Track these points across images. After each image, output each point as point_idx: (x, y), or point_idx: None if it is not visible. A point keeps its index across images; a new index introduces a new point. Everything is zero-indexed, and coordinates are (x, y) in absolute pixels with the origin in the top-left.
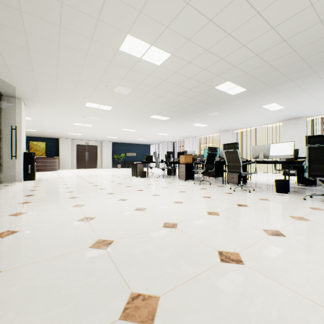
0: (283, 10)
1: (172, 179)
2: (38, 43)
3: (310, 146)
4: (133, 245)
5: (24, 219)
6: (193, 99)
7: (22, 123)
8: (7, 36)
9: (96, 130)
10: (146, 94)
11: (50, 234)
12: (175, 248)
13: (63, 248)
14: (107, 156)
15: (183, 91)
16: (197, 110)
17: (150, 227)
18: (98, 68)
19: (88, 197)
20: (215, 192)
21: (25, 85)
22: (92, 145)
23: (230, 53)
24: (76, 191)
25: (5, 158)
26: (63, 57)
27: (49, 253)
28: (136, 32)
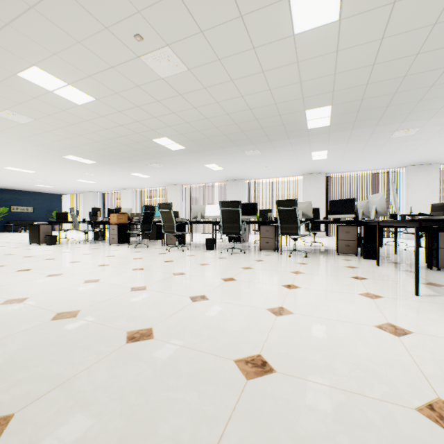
0: (199, 99)
1: (100, 245)
2: None
3: (222, 209)
4: (53, 296)
5: None
6: (128, 146)
7: None
8: None
9: None
10: (58, 129)
11: None
12: (95, 291)
13: None
14: None
15: (114, 136)
16: (134, 158)
17: (69, 284)
18: None
19: None
20: (149, 254)
21: None
22: None
23: (162, 115)
24: None
25: None
26: None
27: None
28: (48, 67)
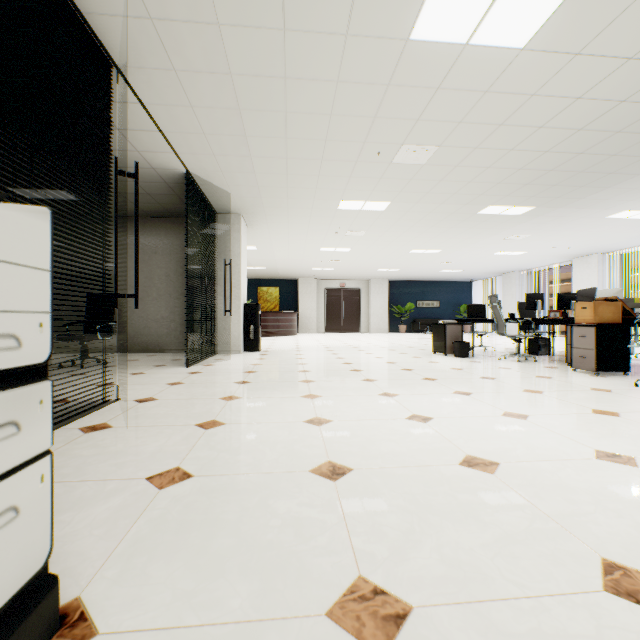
0: None
1: (548, 368)
2: (251, 91)
3: None
4: None
5: (214, 441)
6: (627, 133)
7: (241, 255)
8: (206, 93)
9: (358, 258)
10: (472, 152)
11: (243, 504)
12: None
13: (256, 586)
14: (377, 309)
15: (591, 116)
16: (633, 167)
17: (541, 567)
18: (361, 111)
19: (340, 399)
20: None
21: (241, 187)
22: (351, 287)
23: None
24: (317, 381)
25: (219, 314)
26: (294, 108)
27: (219, 597)
28: None
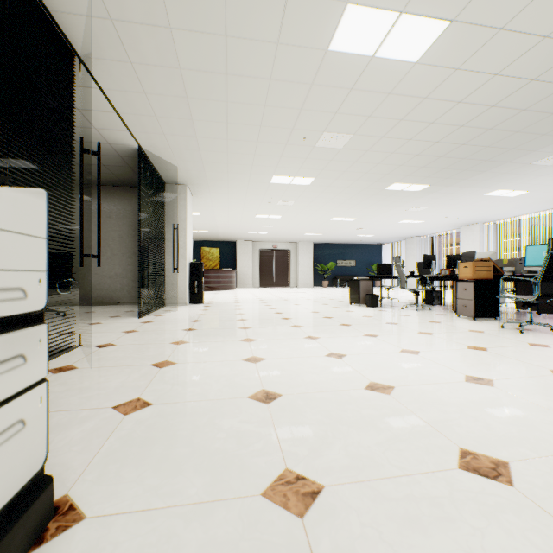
0: None
1: (439, 315)
2: (197, 83)
3: None
4: (381, 529)
5: (167, 377)
6: (497, 130)
7: (187, 220)
8: (159, 83)
9: (288, 224)
10: (379, 140)
11: (195, 423)
12: None
13: (208, 479)
14: (304, 267)
15: (470, 116)
16: (502, 156)
17: (417, 456)
18: (290, 104)
19: (272, 341)
20: None
21: (188, 162)
22: (282, 249)
23: None
24: (253, 328)
25: (168, 271)
26: (234, 99)
27: (180, 488)
28: None
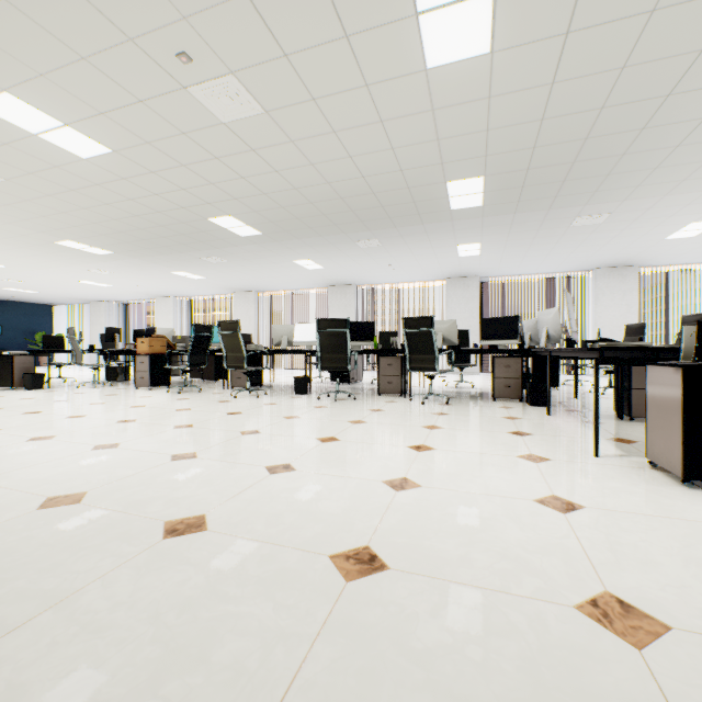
0: (283, 158)
1: (120, 389)
2: None
3: (320, 331)
4: (40, 472)
5: None
6: (168, 228)
7: None
8: None
9: None
10: (46, 196)
11: None
12: (112, 462)
13: None
14: None
15: (143, 211)
16: (178, 247)
17: (68, 453)
18: None
19: None
20: (203, 402)
21: None
22: None
23: (224, 180)
24: None
25: None
26: None
27: None
28: (30, 96)
